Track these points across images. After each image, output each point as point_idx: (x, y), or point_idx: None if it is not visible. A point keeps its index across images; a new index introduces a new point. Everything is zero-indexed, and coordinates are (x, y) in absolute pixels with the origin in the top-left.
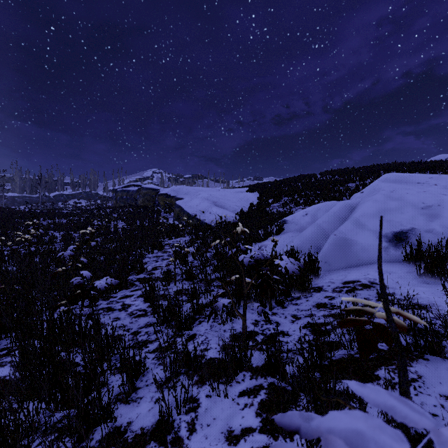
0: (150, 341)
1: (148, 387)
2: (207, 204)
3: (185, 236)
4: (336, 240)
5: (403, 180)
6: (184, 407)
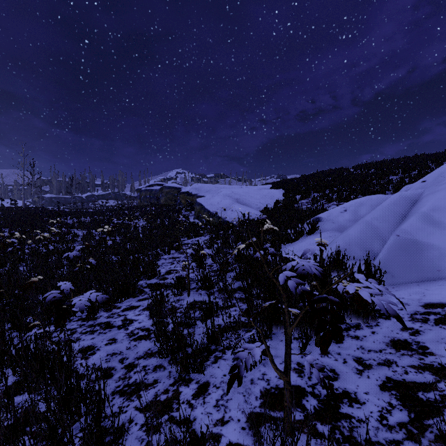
0: (145, 384)
1: None
2: (229, 201)
3: (204, 236)
4: (400, 242)
5: None
6: None
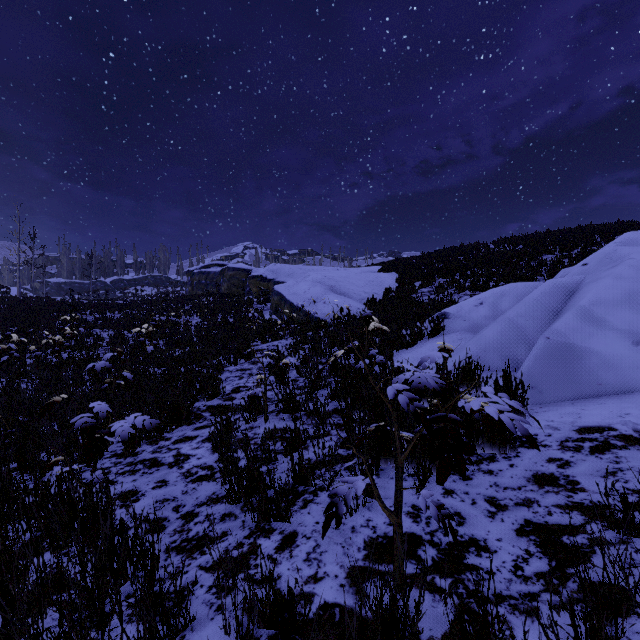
0: (211, 537)
1: None
2: (320, 290)
3: (286, 339)
4: (550, 347)
5: None
6: None
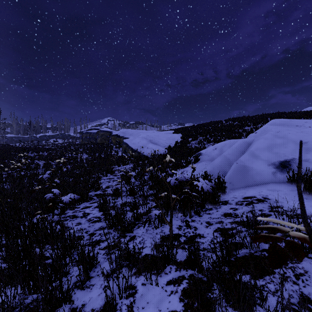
0: (102, 240)
1: (98, 276)
2: (145, 142)
3: (129, 164)
4: (237, 167)
5: (286, 124)
6: (125, 293)
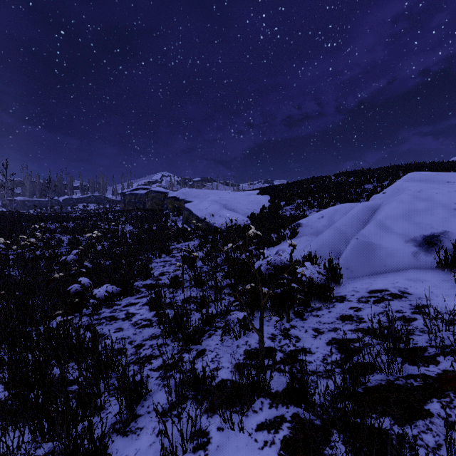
0: (154, 356)
1: (149, 415)
2: (217, 207)
3: (194, 240)
4: (358, 244)
5: (430, 179)
6: (191, 443)
